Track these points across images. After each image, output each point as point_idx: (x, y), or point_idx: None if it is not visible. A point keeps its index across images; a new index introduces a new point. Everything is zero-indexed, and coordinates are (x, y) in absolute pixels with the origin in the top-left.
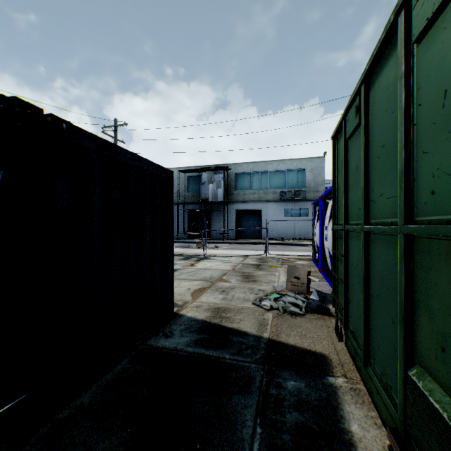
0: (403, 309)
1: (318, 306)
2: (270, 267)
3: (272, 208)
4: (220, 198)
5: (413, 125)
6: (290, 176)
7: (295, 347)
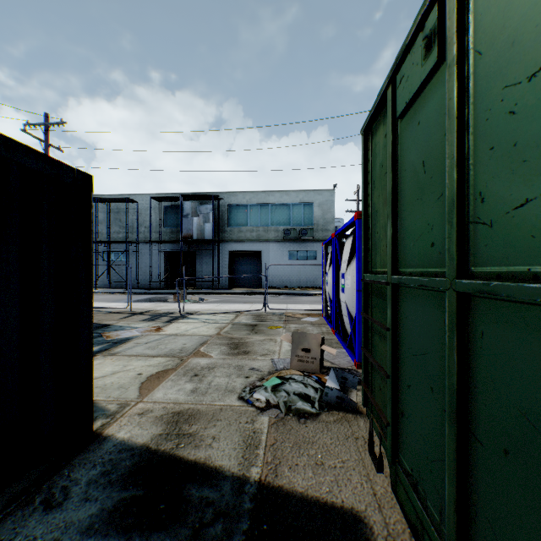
0: None
1: (338, 399)
2: (269, 328)
3: (274, 249)
4: (208, 235)
5: None
6: (296, 211)
7: (307, 501)
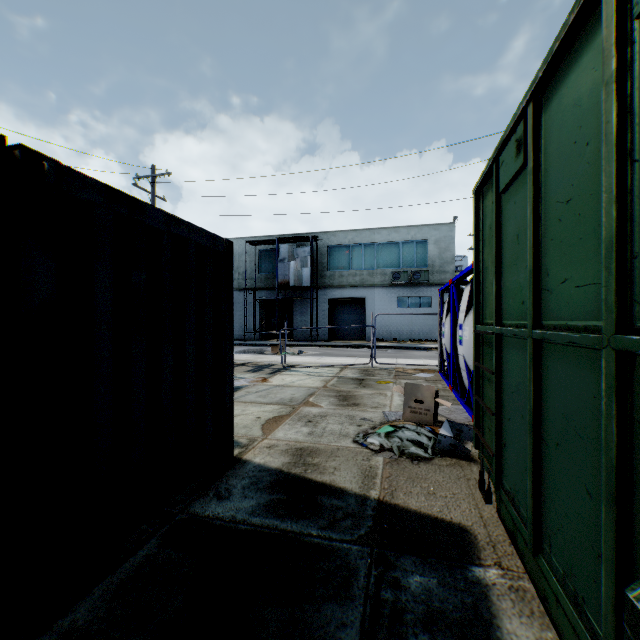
0: (614, 478)
1: (451, 446)
2: (378, 383)
3: (380, 296)
4: (306, 281)
5: (632, 161)
6: (406, 250)
7: (420, 515)
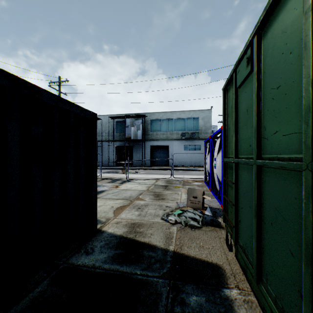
0: (311, 248)
1: (211, 220)
2: (174, 187)
3: (176, 144)
4: (139, 137)
5: None
6: (188, 122)
7: (195, 259)
